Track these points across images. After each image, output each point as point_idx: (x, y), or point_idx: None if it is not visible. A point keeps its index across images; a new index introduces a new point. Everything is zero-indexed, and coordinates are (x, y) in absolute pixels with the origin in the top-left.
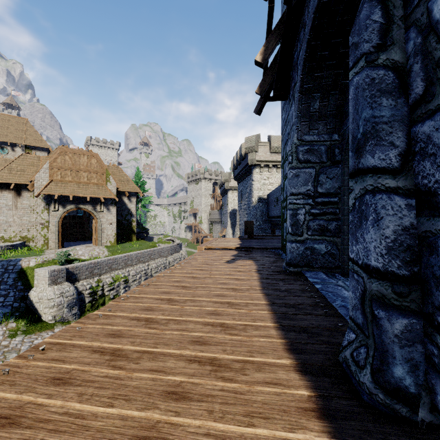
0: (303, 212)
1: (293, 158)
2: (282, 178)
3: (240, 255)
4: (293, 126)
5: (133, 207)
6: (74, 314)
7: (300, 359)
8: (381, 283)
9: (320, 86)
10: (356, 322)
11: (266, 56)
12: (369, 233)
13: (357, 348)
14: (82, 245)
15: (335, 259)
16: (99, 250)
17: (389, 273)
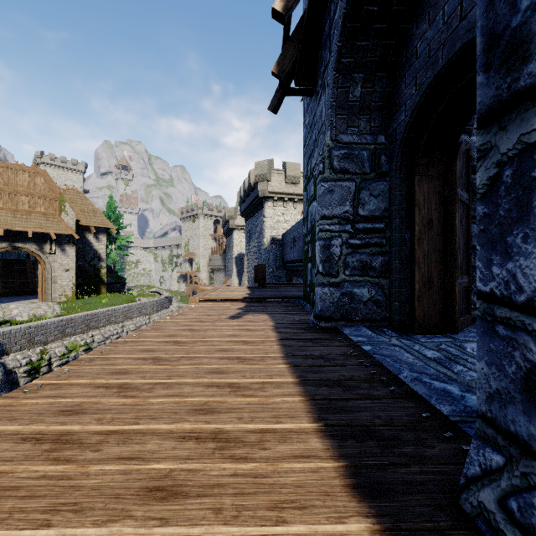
0: (339, 243)
1: (326, 166)
2: (304, 204)
3: (250, 308)
4: (323, 126)
5: (102, 248)
6: None
7: (384, 516)
8: None
9: (364, 62)
10: (504, 428)
11: (289, 3)
12: None
13: (517, 491)
14: (22, 301)
15: (381, 308)
16: (47, 308)
17: None
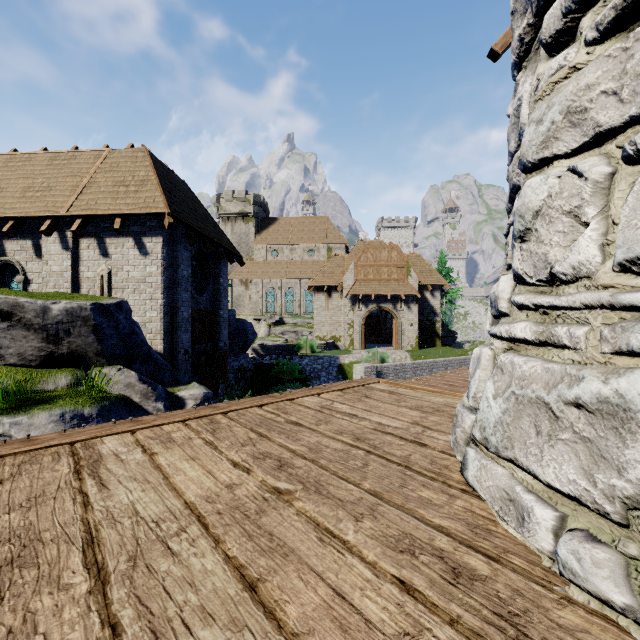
0: None
1: None
2: None
3: None
4: None
5: (437, 303)
6: None
7: None
8: None
9: None
10: None
11: None
12: None
13: None
14: (382, 347)
15: None
16: (400, 354)
17: None
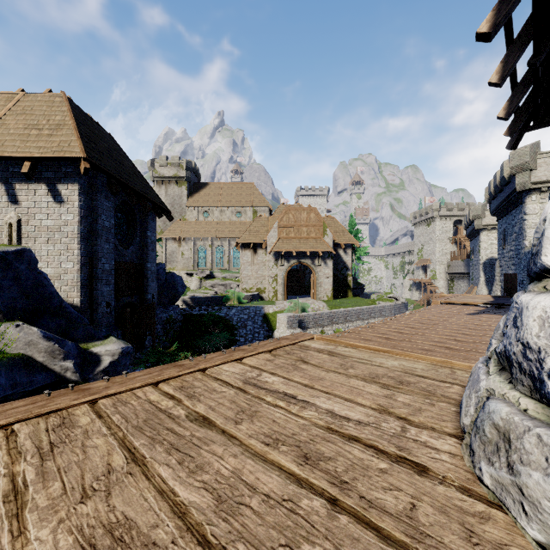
0: None
1: None
2: None
3: (488, 311)
4: None
5: (349, 260)
6: None
7: None
8: None
9: None
10: None
11: (510, 110)
12: None
13: None
14: (302, 298)
15: None
16: (318, 304)
17: None
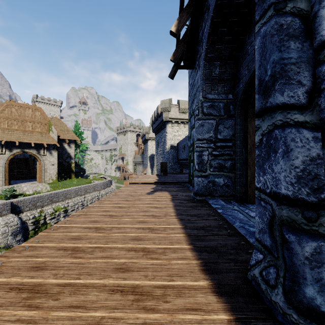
0: (207, 154)
1: (199, 111)
2: (189, 129)
3: (158, 188)
4: (199, 88)
5: (72, 151)
6: (18, 240)
7: (214, 280)
8: (291, 209)
9: (220, 56)
10: (263, 243)
11: (179, 27)
12: (279, 164)
13: (265, 267)
14: (28, 182)
15: (230, 189)
16: (42, 186)
17: (299, 200)
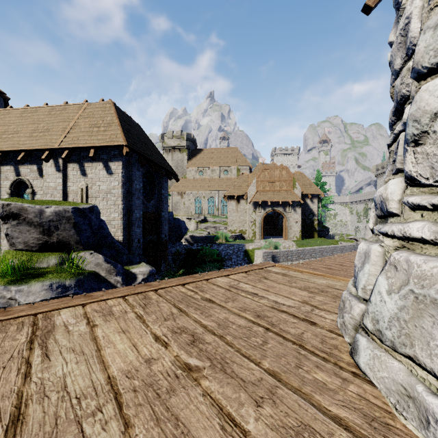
0: None
1: None
2: None
3: None
4: None
5: (315, 207)
6: None
7: None
8: None
9: None
10: None
11: None
12: None
13: None
14: (275, 238)
15: None
16: (289, 243)
17: None
